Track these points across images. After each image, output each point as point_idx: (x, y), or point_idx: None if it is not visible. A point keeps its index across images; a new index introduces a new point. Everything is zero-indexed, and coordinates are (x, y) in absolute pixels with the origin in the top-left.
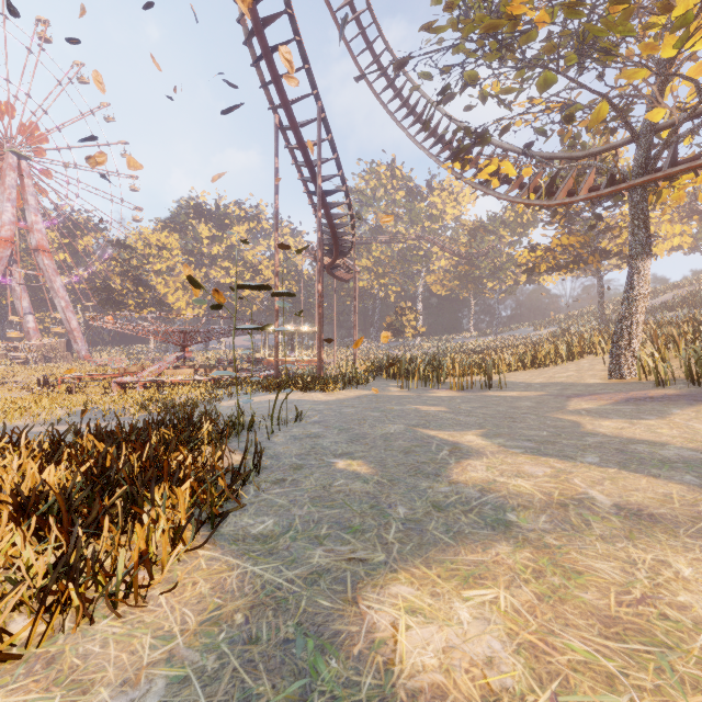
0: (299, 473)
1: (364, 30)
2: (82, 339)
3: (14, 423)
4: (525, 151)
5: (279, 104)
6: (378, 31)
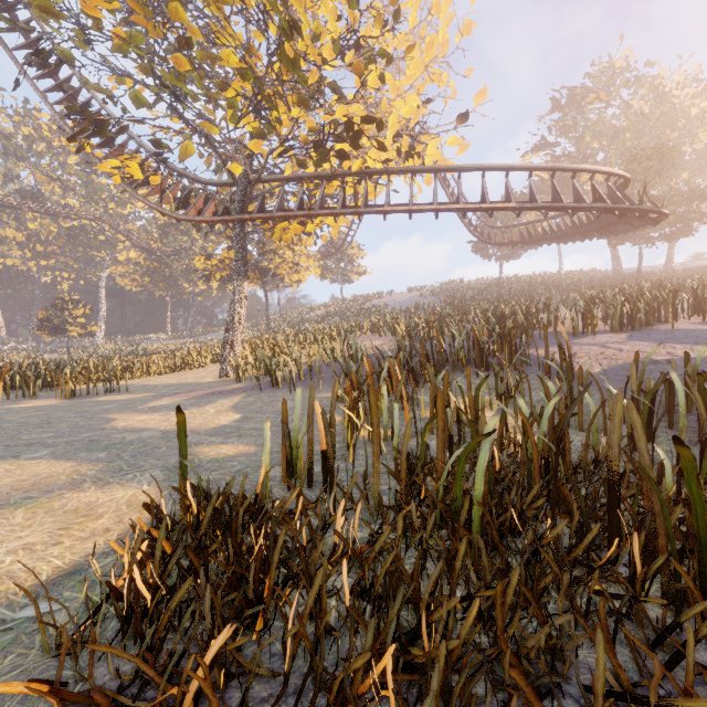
0: None
1: None
2: None
3: None
4: (157, 160)
5: None
6: None
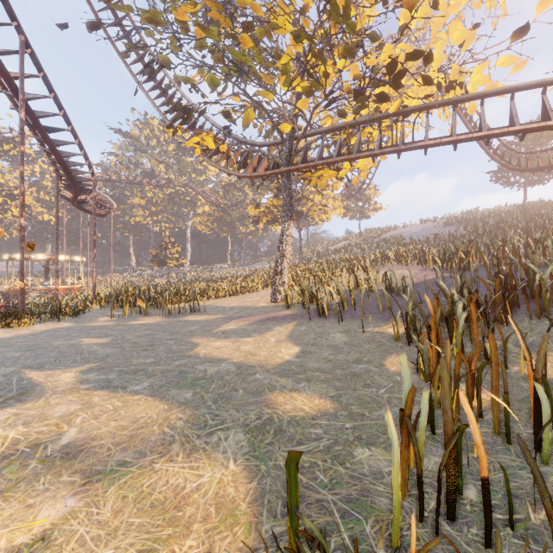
0: None
1: None
2: None
3: None
4: (225, 133)
5: None
6: None
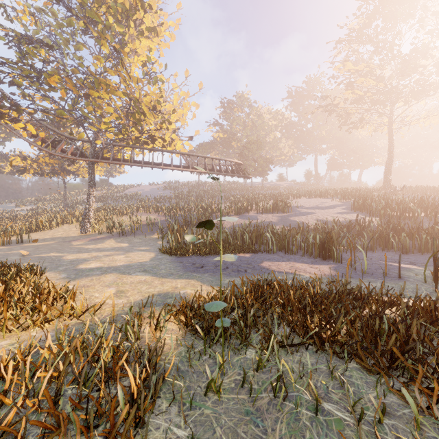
0: None
1: None
2: None
3: None
4: (40, 122)
5: None
6: None
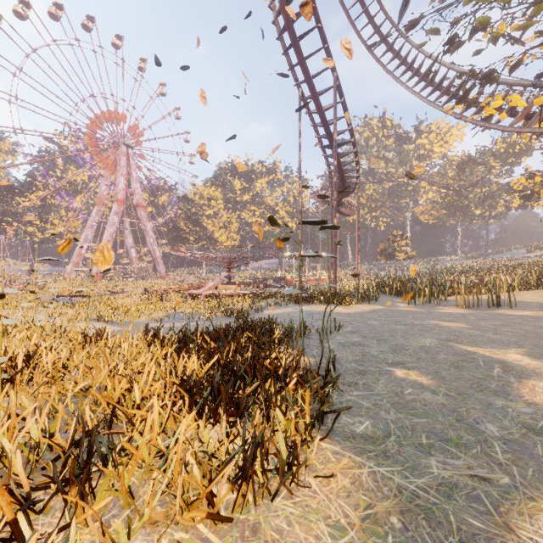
0: (366, 378)
1: (367, 8)
2: (162, 264)
3: (137, 320)
4: (536, 83)
5: (302, 80)
6: (380, 5)
